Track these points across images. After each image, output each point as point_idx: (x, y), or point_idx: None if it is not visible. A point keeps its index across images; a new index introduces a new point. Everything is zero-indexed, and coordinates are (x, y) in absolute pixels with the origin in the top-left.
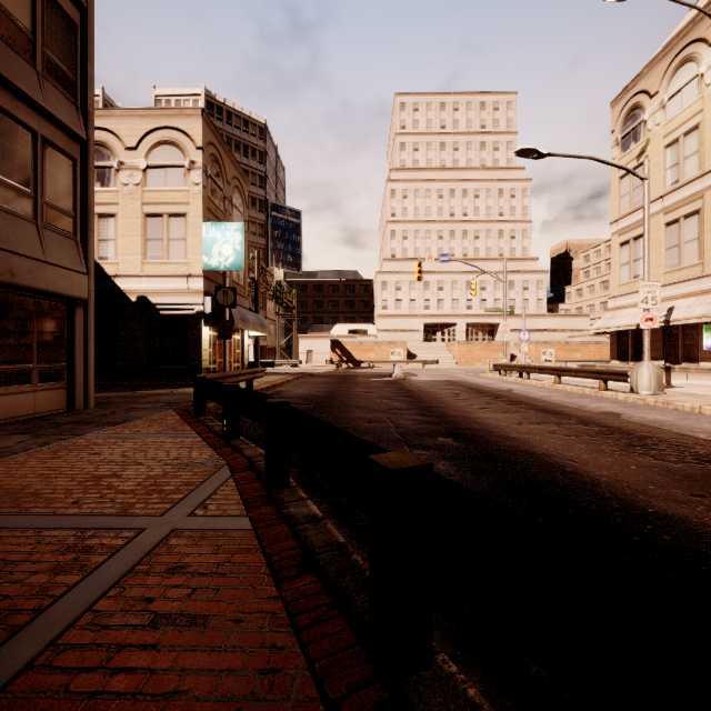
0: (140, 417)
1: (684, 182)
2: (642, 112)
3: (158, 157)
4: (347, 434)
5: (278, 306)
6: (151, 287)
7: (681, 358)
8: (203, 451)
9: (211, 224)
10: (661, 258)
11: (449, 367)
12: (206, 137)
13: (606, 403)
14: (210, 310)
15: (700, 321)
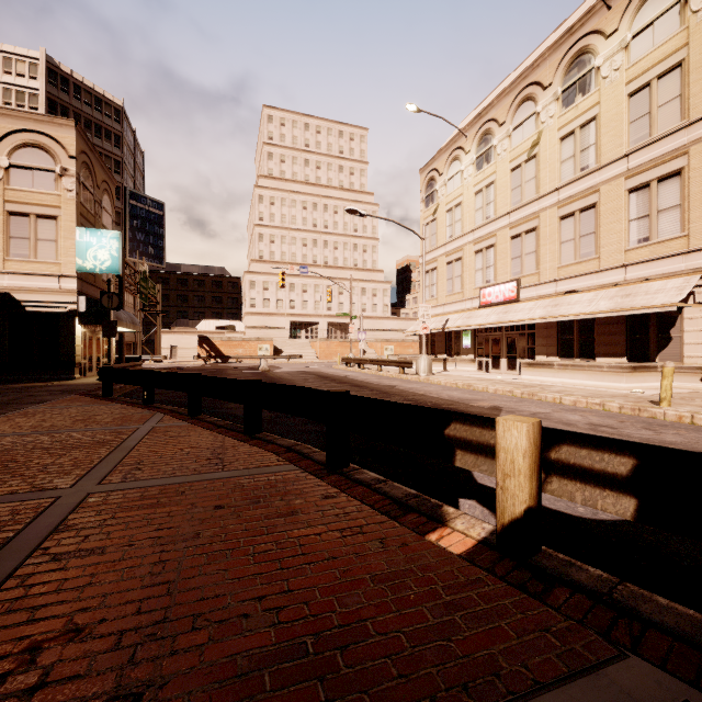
0: (53, 399)
1: (455, 238)
2: (436, 184)
3: (23, 158)
4: (234, 381)
5: (142, 301)
6: (16, 284)
7: (454, 352)
8: (136, 409)
9: (86, 230)
10: (445, 285)
11: (311, 361)
12: (78, 146)
13: (396, 381)
14: (85, 309)
15: (457, 329)
